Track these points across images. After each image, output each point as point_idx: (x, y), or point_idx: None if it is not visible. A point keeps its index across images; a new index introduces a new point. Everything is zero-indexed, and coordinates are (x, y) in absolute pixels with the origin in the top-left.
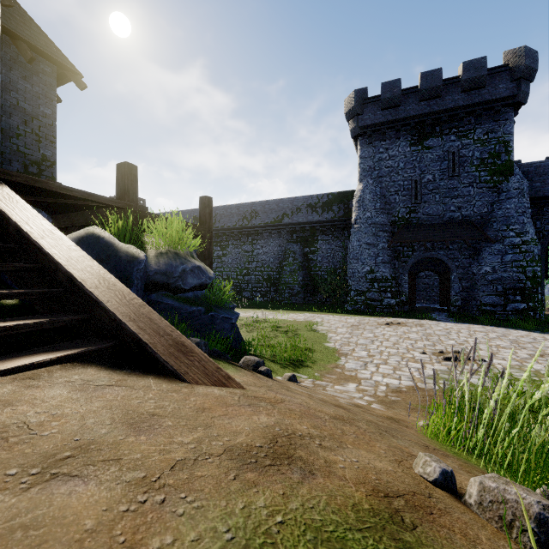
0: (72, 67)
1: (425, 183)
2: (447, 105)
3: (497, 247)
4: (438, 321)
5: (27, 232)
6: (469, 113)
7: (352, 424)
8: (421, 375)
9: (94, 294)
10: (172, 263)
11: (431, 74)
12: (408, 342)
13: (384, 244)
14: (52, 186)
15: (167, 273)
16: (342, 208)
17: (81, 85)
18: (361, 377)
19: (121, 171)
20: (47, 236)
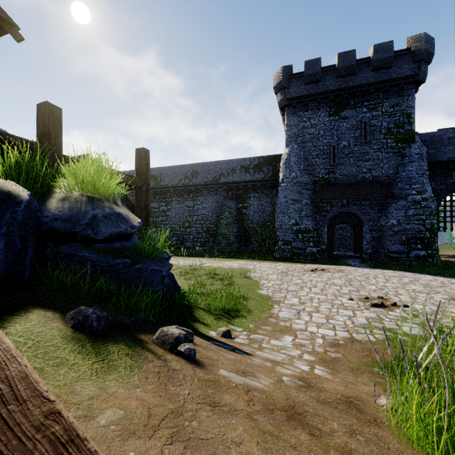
0: (7, 18)
1: (342, 148)
2: (360, 82)
3: (401, 203)
4: (354, 266)
5: None
6: (378, 89)
7: None
8: (354, 324)
9: None
10: (81, 208)
11: (346, 54)
12: (334, 288)
13: (307, 201)
14: None
15: (72, 219)
16: (271, 170)
17: (18, 36)
18: (296, 327)
19: (41, 111)
20: None
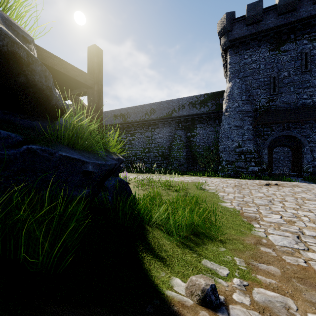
0: None
1: (282, 78)
2: (301, 16)
3: None
4: None
5: None
6: None
7: None
8: None
9: None
10: None
11: None
12: (312, 203)
13: (249, 126)
14: None
15: None
16: (214, 104)
17: None
18: None
19: None
20: None
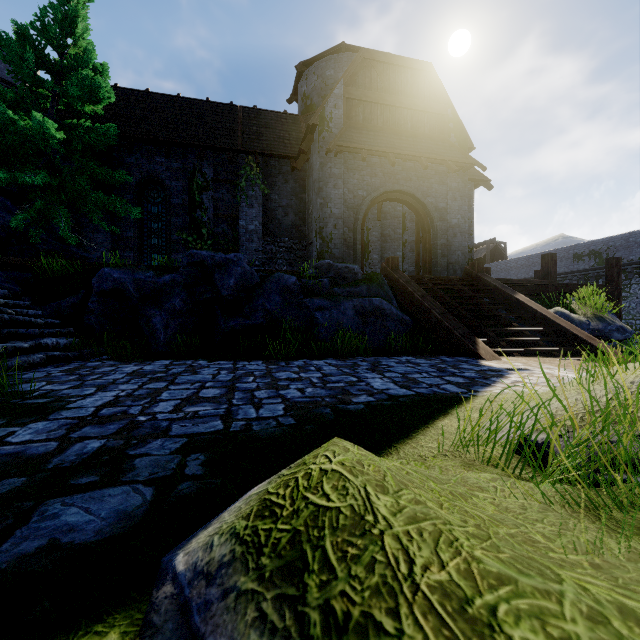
0: (483, 177)
1: None
2: None
3: None
4: None
5: (546, 315)
6: None
7: None
8: None
9: (587, 341)
10: (602, 324)
11: None
12: None
13: None
14: (513, 281)
15: (599, 330)
16: None
17: (490, 187)
18: None
19: (544, 259)
20: (553, 316)
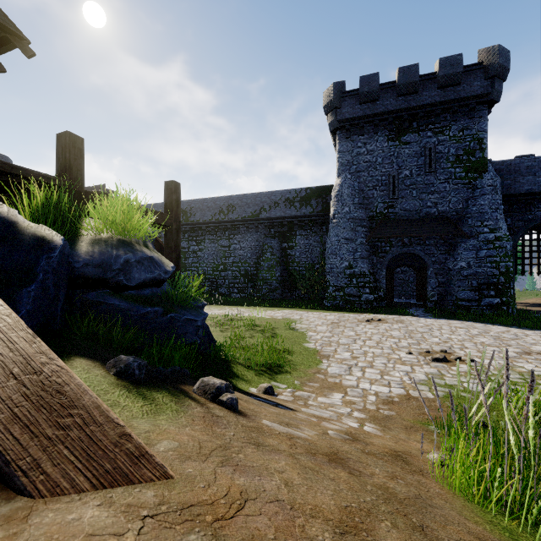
0: (16, 30)
1: (403, 178)
2: (424, 101)
3: (472, 243)
4: (417, 316)
5: None
6: (445, 110)
7: (374, 540)
8: (412, 380)
9: None
10: (112, 252)
11: (408, 69)
12: (392, 341)
13: (363, 240)
14: None
15: (103, 264)
16: (320, 203)
17: (28, 52)
18: (347, 384)
19: (61, 142)
20: None
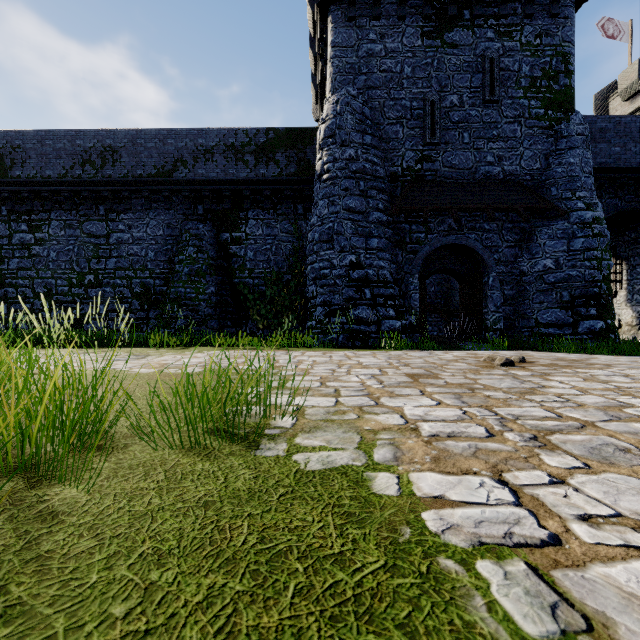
0: None
1: (448, 108)
2: None
3: (560, 226)
4: None
5: None
6: None
7: None
8: None
9: None
10: None
11: None
12: None
13: (380, 215)
14: None
15: None
16: (294, 159)
17: None
18: None
19: None
20: None
